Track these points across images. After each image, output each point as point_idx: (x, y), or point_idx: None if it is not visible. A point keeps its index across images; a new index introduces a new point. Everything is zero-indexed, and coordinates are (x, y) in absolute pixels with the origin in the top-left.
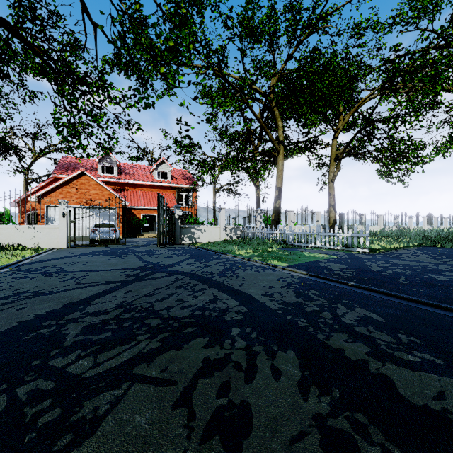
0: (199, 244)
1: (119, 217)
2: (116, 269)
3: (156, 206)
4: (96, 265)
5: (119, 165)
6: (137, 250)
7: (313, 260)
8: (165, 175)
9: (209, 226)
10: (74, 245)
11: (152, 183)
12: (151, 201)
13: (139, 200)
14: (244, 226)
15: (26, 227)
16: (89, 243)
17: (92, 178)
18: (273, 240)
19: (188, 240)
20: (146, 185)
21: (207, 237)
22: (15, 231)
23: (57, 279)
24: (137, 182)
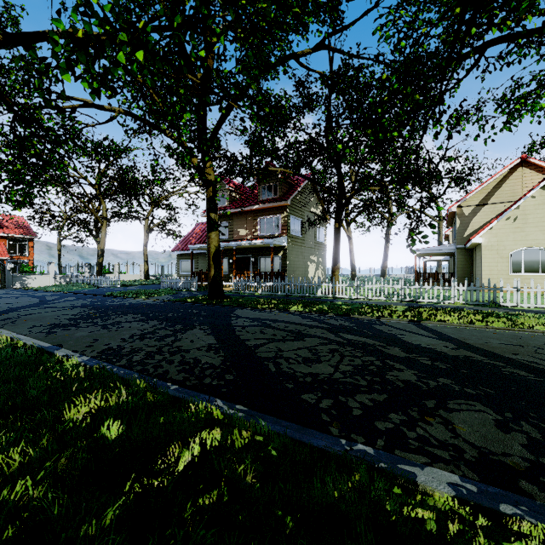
0: (30, 288)
1: None
2: None
3: None
4: None
5: None
6: None
7: (83, 290)
8: None
9: (40, 275)
10: None
11: None
12: None
13: None
14: (73, 275)
15: None
16: None
17: None
18: (88, 284)
19: (20, 285)
20: None
21: (38, 283)
22: None
23: None
24: None
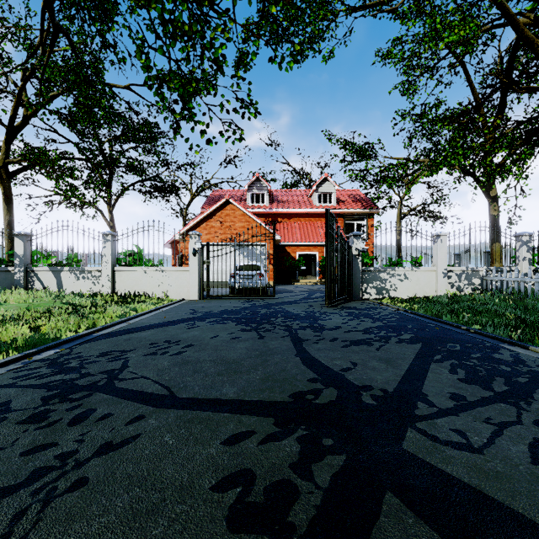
0: (399, 302)
1: (265, 255)
2: (226, 401)
3: (316, 241)
4: (194, 364)
5: (270, 191)
6: (291, 313)
7: None
8: (328, 198)
9: (413, 269)
10: (207, 296)
11: (311, 210)
12: (310, 234)
13: (295, 234)
14: (488, 268)
15: (154, 270)
16: (226, 294)
17: (237, 206)
18: None
19: (375, 292)
20: (303, 214)
21: (409, 288)
22: (142, 275)
23: (4, 466)
24: (292, 211)
